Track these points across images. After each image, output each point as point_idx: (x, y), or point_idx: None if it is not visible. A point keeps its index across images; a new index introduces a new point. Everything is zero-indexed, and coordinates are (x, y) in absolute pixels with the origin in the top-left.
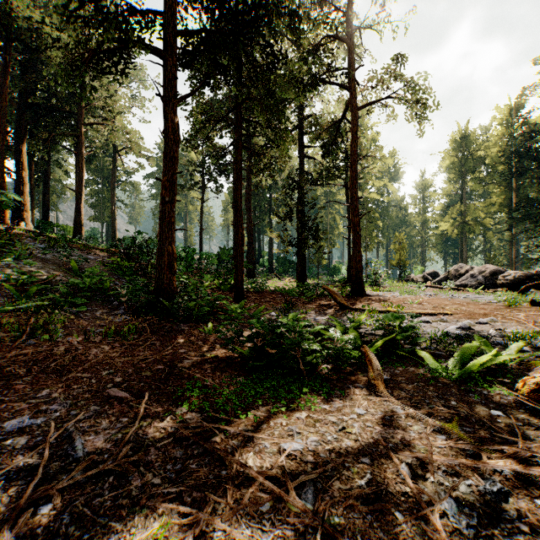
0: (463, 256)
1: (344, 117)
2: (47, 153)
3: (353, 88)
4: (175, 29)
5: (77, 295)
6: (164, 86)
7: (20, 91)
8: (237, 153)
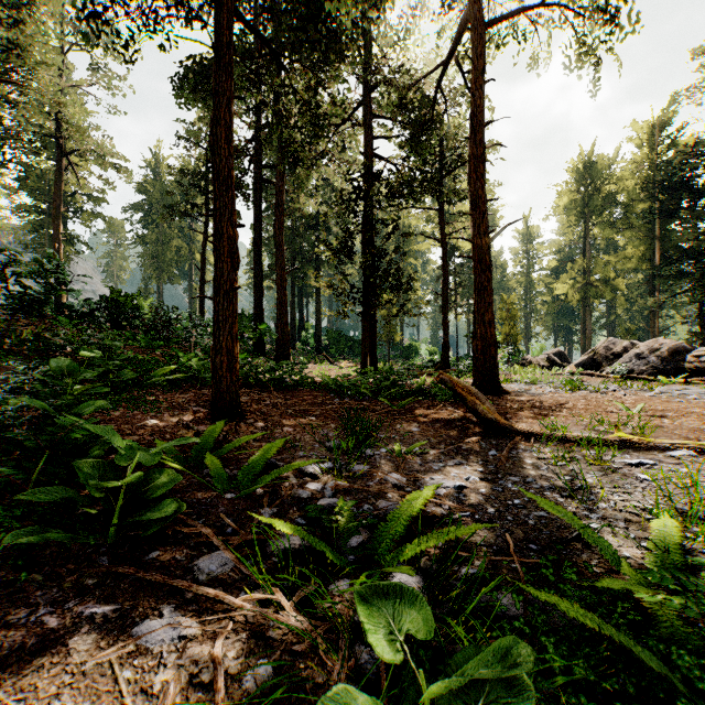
0: (587, 331)
1: (454, 55)
2: None
3: None
4: None
5: None
6: None
7: None
8: (219, 23)
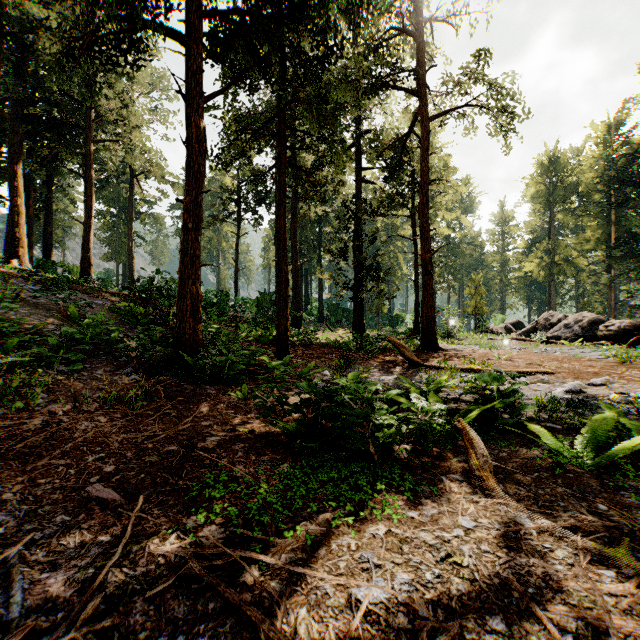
0: (551, 303)
1: (412, 130)
2: (49, 178)
3: (424, 93)
4: (200, 9)
5: (74, 349)
6: (187, 81)
7: (15, 100)
8: (280, 170)
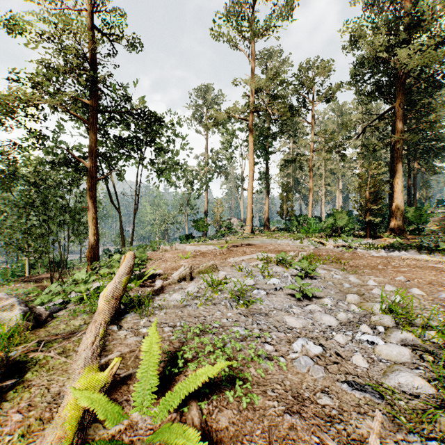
0: None
1: None
2: None
3: None
4: None
5: None
6: None
7: None
8: None
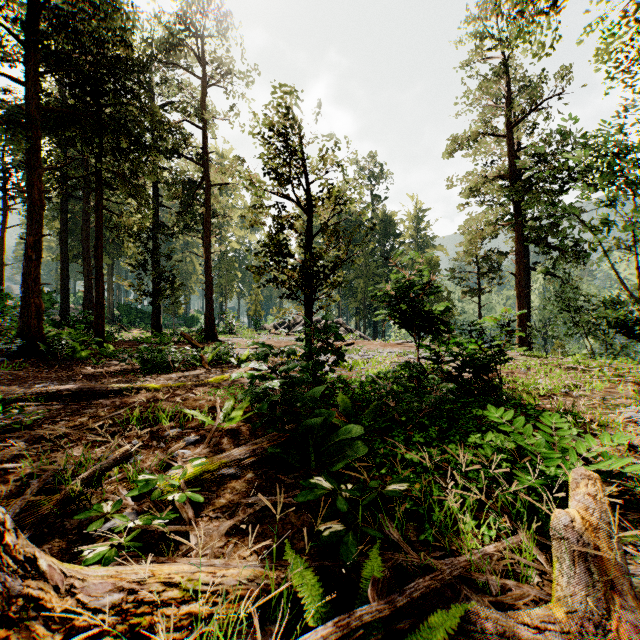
0: None
1: (200, 186)
2: None
3: (208, 167)
4: (39, 104)
5: None
6: (30, 156)
7: None
8: (98, 214)
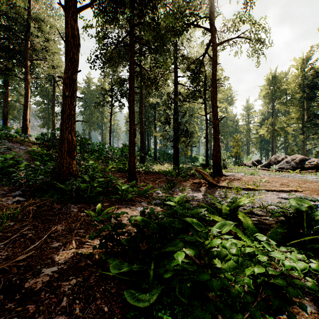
0: (273, 150)
1: (207, 52)
2: (6, 81)
3: (214, 29)
4: None
5: None
6: None
7: None
8: (130, 66)
